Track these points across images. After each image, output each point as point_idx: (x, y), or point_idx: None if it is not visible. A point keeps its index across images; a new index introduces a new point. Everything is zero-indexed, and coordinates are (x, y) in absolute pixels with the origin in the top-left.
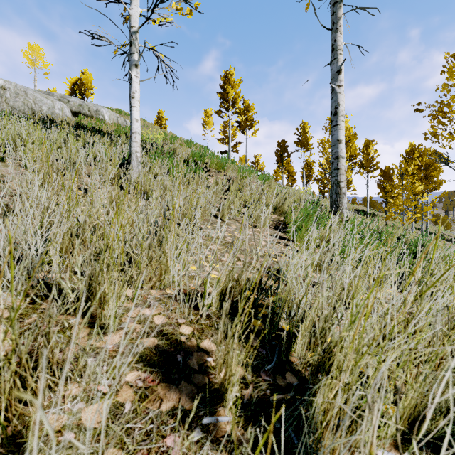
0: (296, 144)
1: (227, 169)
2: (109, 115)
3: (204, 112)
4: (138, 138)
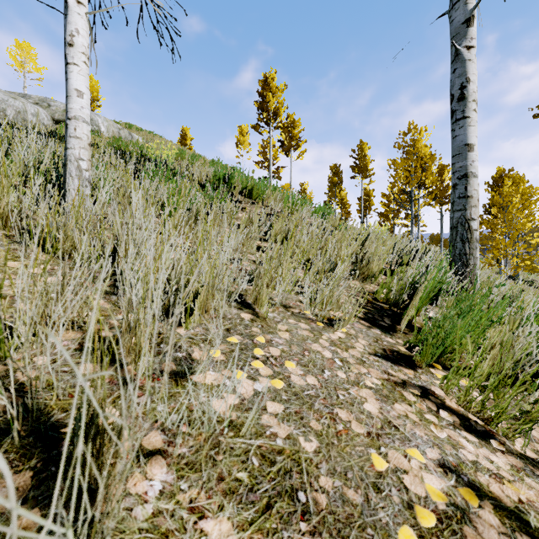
0: (353, 169)
1: (266, 199)
2: (106, 126)
3: (238, 129)
4: (82, 131)
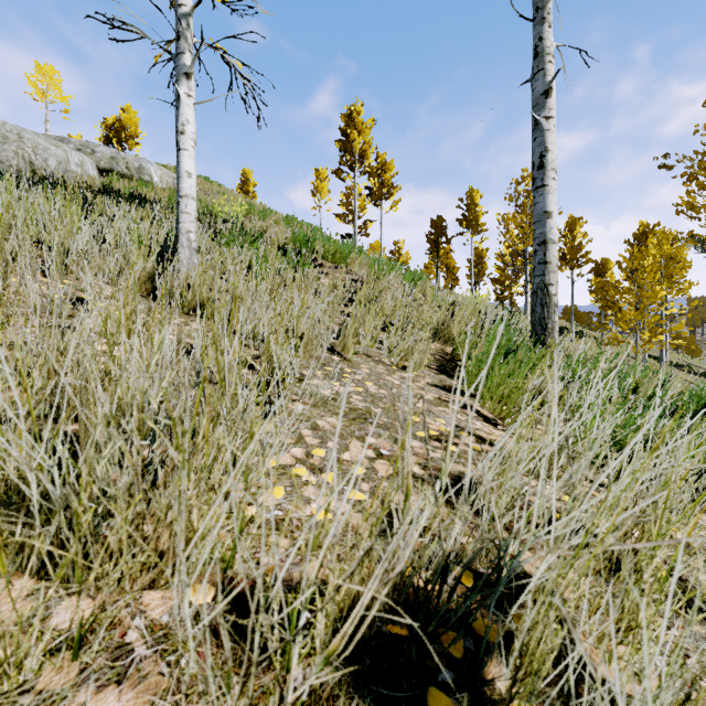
0: (460, 224)
1: (351, 263)
2: (160, 175)
3: (315, 173)
4: (191, 207)
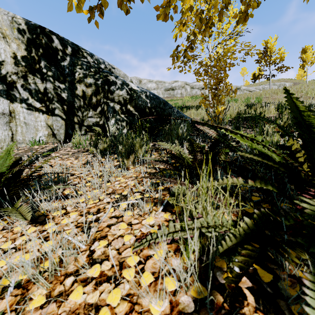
0: None
1: None
2: (288, 84)
3: None
4: None
